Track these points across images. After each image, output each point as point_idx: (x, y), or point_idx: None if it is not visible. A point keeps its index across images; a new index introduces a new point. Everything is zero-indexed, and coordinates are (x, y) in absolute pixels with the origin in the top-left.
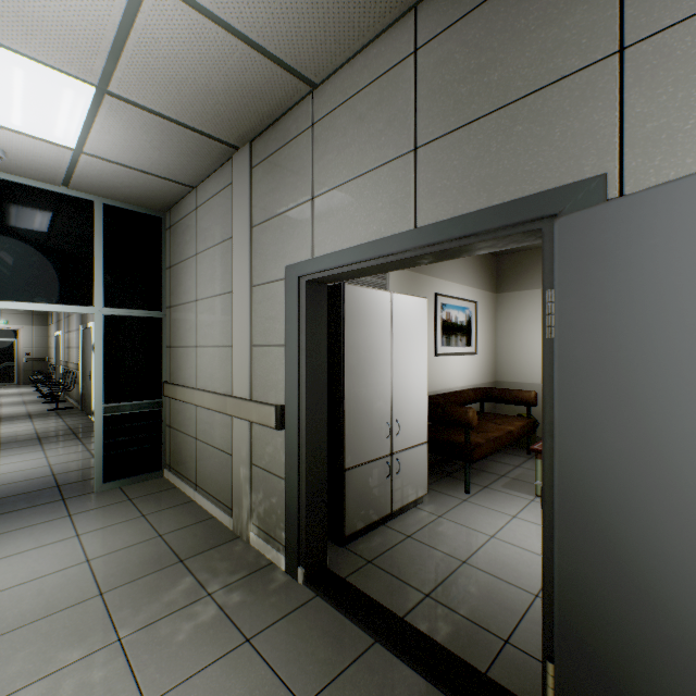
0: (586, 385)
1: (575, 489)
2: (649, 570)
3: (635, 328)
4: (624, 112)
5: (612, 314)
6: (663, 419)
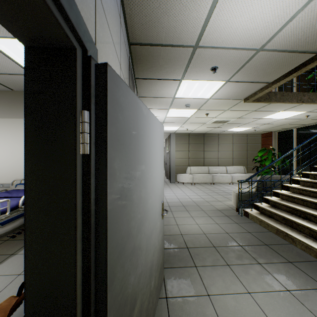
0: (118, 184)
1: (115, 255)
2: (130, 261)
3: (128, 151)
4: (96, 21)
5: (124, 143)
6: (132, 191)
